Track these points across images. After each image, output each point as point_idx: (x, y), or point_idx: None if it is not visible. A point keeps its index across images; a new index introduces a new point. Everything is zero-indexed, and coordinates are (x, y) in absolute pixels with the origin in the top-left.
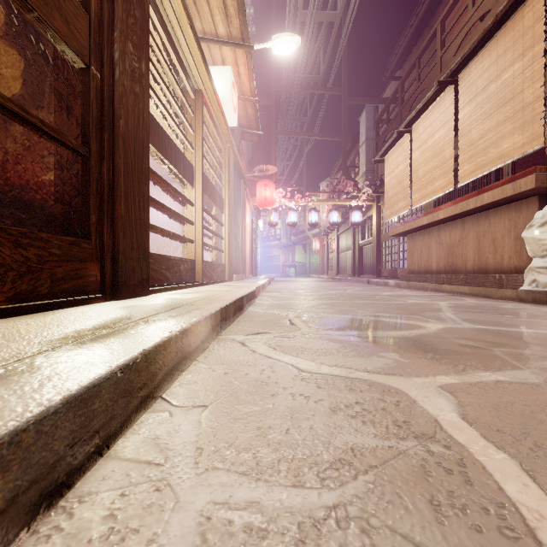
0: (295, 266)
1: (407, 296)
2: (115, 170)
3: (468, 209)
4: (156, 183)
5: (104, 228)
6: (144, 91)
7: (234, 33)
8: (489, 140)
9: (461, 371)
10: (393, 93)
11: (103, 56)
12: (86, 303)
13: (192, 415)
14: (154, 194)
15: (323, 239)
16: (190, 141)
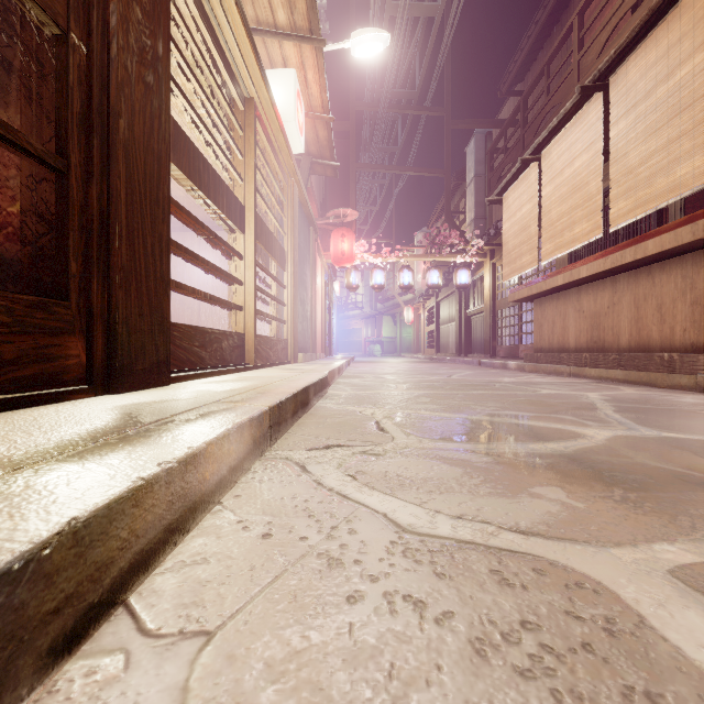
0: (381, 342)
1: (537, 383)
2: (112, 195)
3: (624, 263)
4: (198, 232)
5: (93, 284)
6: (162, 84)
7: (299, 22)
8: (655, 165)
9: (692, 531)
10: (512, 113)
11: (91, 20)
12: (59, 400)
13: (172, 668)
14: (194, 247)
15: (418, 308)
16: (237, 169)
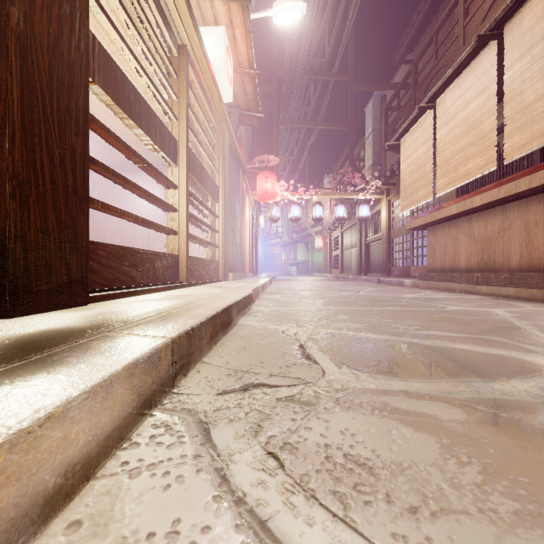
0: (297, 264)
1: (438, 299)
2: None
3: (518, 192)
4: (147, 173)
5: None
6: None
7: None
8: None
9: None
10: (405, 76)
11: None
12: None
13: None
14: (144, 185)
15: (326, 237)
16: (172, 108)
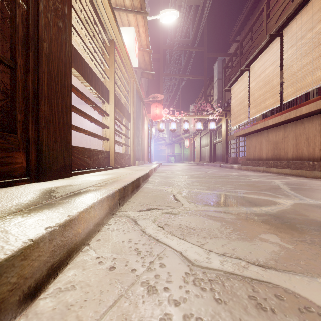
0: (174, 156)
1: (249, 175)
2: (39, 81)
3: (290, 118)
4: (89, 104)
5: (29, 125)
6: (67, 27)
7: (136, 4)
8: (306, 71)
9: None
10: (235, 49)
11: None
12: (10, 185)
13: None
14: (87, 111)
15: (191, 140)
16: (106, 73)
